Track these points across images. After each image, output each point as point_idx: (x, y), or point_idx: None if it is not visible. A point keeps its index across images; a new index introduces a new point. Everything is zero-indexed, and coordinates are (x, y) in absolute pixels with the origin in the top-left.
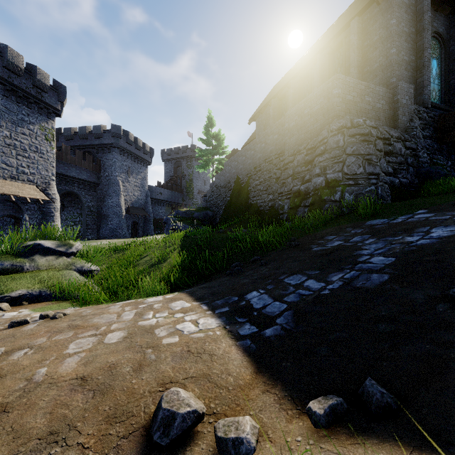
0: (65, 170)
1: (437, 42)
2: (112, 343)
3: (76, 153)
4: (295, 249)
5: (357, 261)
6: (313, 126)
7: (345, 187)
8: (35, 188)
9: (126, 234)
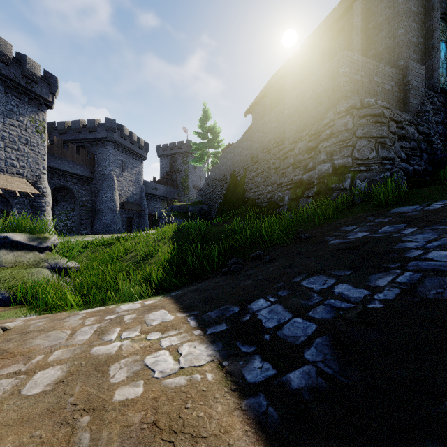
0: (57, 164)
1: (446, 24)
2: (32, 394)
3: (69, 147)
4: (305, 242)
5: (405, 257)
6: (317, 110)
7: (356, 173)
8: (25, 181)
9: (121, 229)
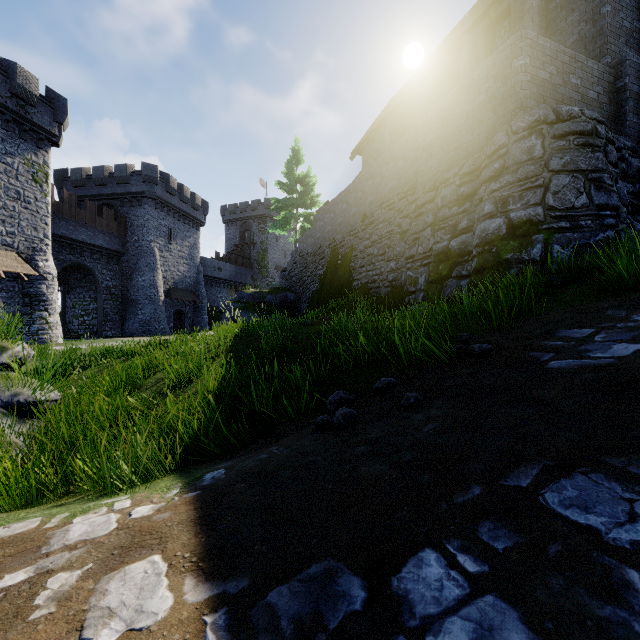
0: (68, 231)
1: None
2: None
3: (87, 206)
4: (486, 361)
5: None
6: (473, 134)
7: (552, 233)
8: (16, 255)
9: (166, 329)
